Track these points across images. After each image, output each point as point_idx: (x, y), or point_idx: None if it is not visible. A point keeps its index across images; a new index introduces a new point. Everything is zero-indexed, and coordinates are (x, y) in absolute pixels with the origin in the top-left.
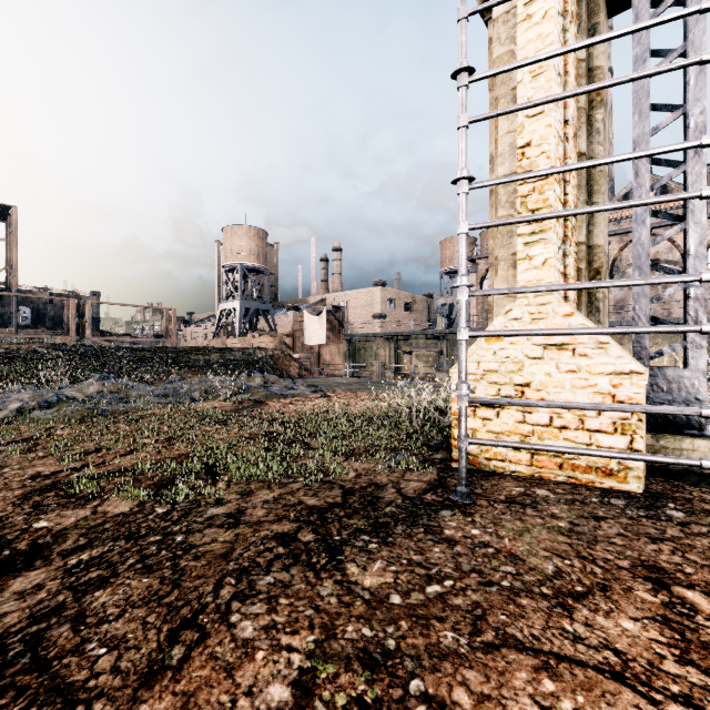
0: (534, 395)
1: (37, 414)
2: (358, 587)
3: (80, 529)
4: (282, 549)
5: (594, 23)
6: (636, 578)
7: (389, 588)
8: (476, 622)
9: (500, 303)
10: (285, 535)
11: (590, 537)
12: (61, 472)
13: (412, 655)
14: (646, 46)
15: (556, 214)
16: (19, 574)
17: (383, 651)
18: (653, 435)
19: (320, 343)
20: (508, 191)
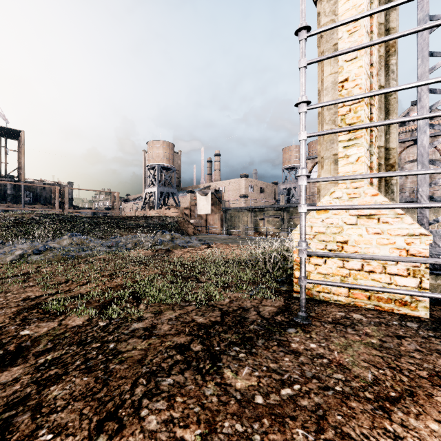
0: (350, 249)
1: (31, 257)
2: (232, 388)
3: (49, 336)
4: (179, 357)
5: None
6: (434, 386)
7: (254, 390)
8: (319, 421)
9: (325, 187)
10: (182, 345)
11: (396, 351)
12: (42, 296)
13: None
14: (426, 12)
15: (369, 125)
16: (6, 369)
17: None
18: (433, 276)
19: (206, 213)
20: (331, 113)
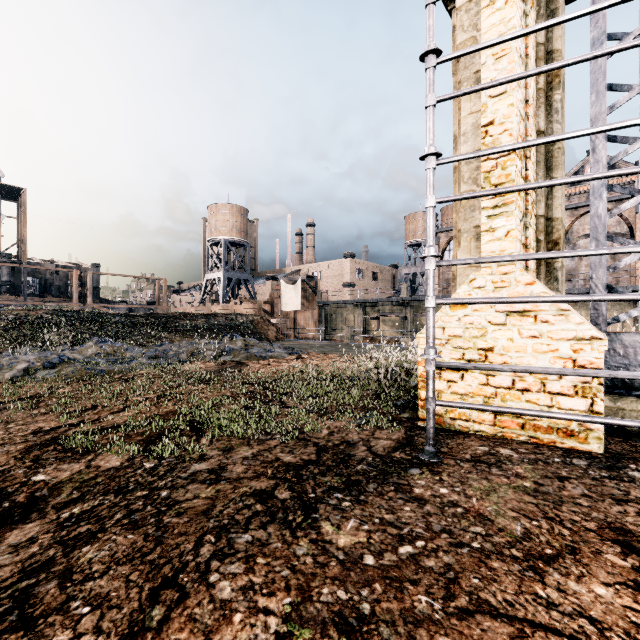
0: (497, 359)
1: (41, 373)
2: (333, 546)
3: (74, 483)
4: (260, 506)
5: (552, 9)
6: (604, 541)
7: (363, 548)
8: (449, 586)
9: (463, 272)
10: (263, 492)
11: (556, 497)
12: (60, 427)
13: (387, 620)
14: (603, 29)
15: (520, 187)
16: (15, 526)
17: (358, 616)
18: (611, 397)
19: (295, 309)
20: (471, 168)
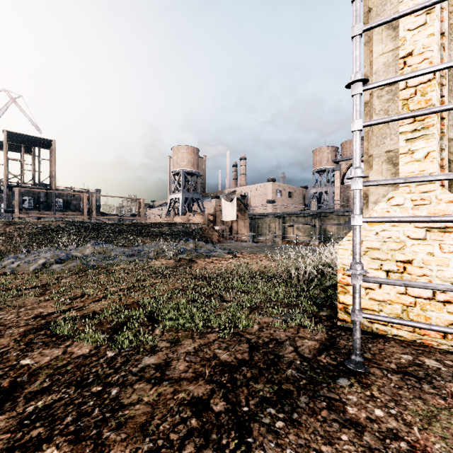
0: (416, 271)
1: (54, 267)
2: None
3: (49, 369)
4: (195, 422)
5: None
6: None
7: None
8: None
9: (375, 191)
10: (199, 401)
11: None
12: (54, 313)
13: None
14: None
15: None
16: None
17: None
18: None
19: (232, 219)
20: (382, 101)
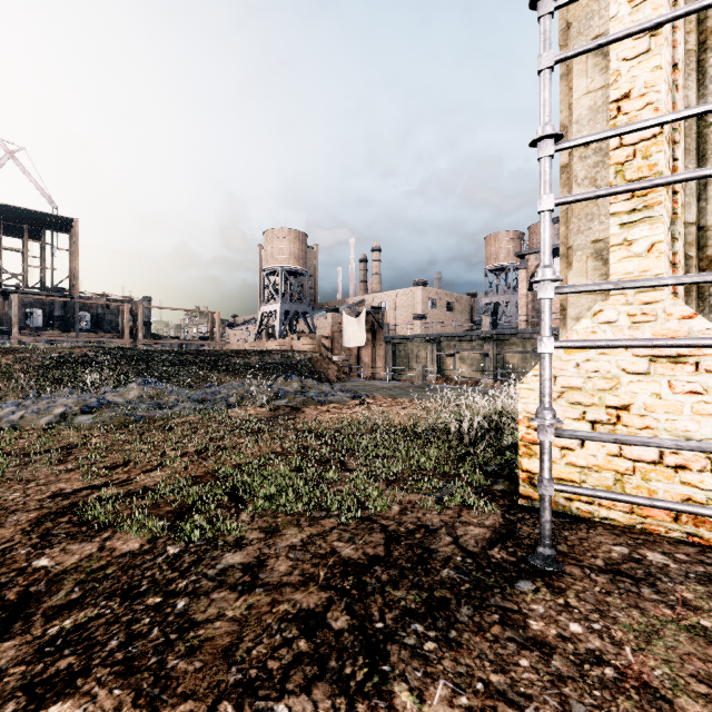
0: (635, 421)
1: (78, 419)
2: None
3: (79, 573)
4: (304, 644)
5: None
6: None
7: None
8: None
9: (576, 302)
10: (310, 614)
11: None
12: (82, 490)
13: None
14: None
15: (691, 175)
16: None
17: None
18: None
19: (358, 345)
20: (587, 164)
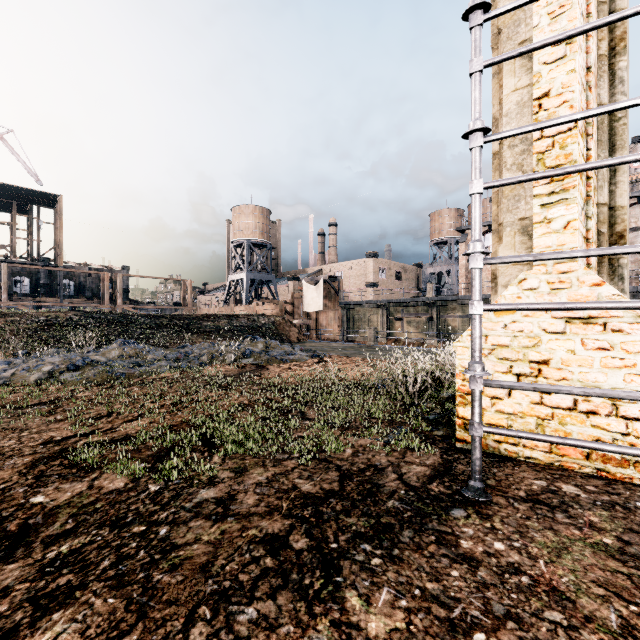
0: (553, 374)
1: (65, 376)
2: (361, 635)
3: (72, 508)
4: (270, 561)
5: None
6: None
7: None
8: None
9: (506, 271)
10: (275, 538)
11: None
12: (71, 437)
13: None
14: None
15: (596, 164)
16: None
17: None
18: None
19: (317, 310)
20: (515, 152)
